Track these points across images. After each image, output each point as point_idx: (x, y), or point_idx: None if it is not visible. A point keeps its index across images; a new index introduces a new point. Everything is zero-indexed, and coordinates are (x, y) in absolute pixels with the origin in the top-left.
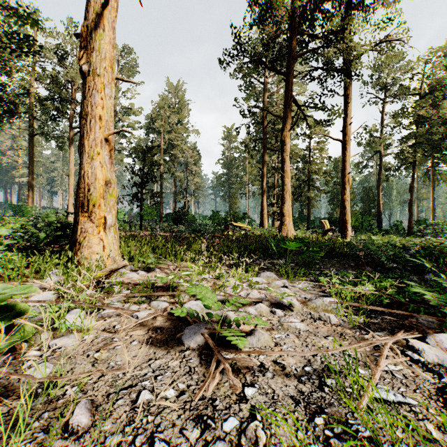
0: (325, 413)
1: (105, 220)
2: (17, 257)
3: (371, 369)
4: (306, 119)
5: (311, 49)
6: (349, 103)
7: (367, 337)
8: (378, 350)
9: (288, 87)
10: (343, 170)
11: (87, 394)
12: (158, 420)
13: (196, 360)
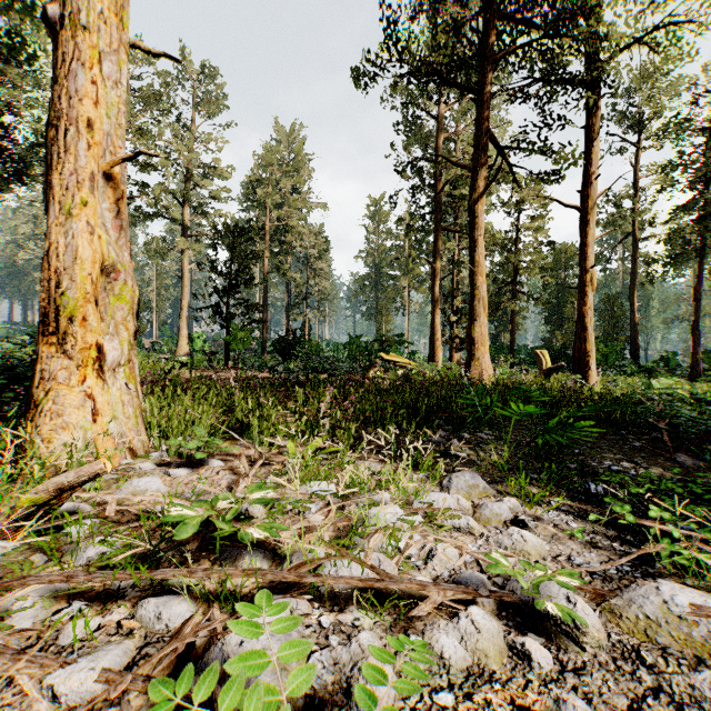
0: None
1: (101, 352)
2: None
3: None
4: (512, 173)
5: (524, 44)
6: (593, 141)
7: None
8: None
9: (481, 114)
10: (582, 261)
11: None
12: None
13: None
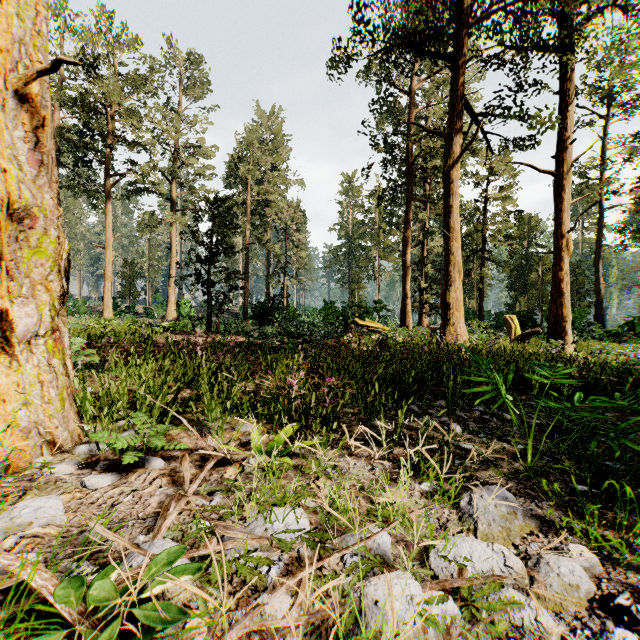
0: None
1: (4, 319)
2: None
3: None
4: (486, 140)
5: (500, 8)
6: (569, 105)
7: None
8: None
9: (456, 80)
10: (558, 227)
11: None
12: None
13: None
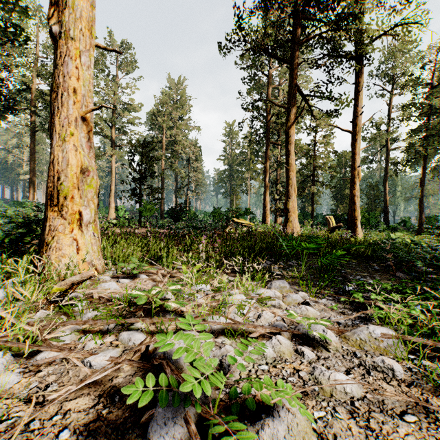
0: None
1: (81, 215)
2: None
3: None
4: (312, 110)
5: (318, 34)
6: (359, 92)
7: None
8: None
9: (293, 75)
10: (352, 163)
11: None
12: None
13: None
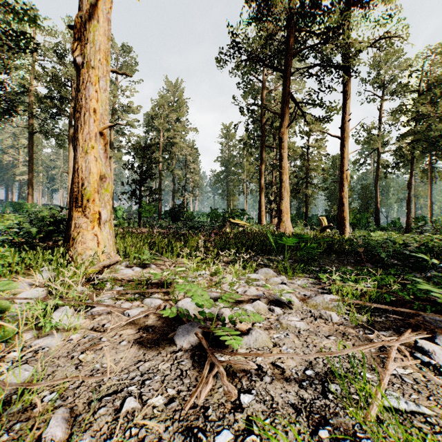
0: (330, 425)
1: (100, 215)
2: (10, 253)
3: (379, 373)
4: (304, 116)
5: (309, 46)
6: (347, 100)
7: (372, 337)
8: (385, 352)
9: (286, 84)
10: (342, 167)
11: (67, 401)
12: (143, 432)
13: (189, 362)
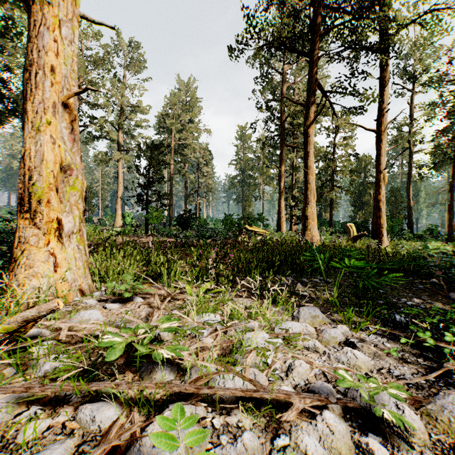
0: None
1: (60, 224)
2: None
3: None
4: (332, 108)
5: (340, 24)
6: (385, 87)
7: None
8: None
9: (312, 69)
10: (378, 166)
11: None
12: None
13: None
